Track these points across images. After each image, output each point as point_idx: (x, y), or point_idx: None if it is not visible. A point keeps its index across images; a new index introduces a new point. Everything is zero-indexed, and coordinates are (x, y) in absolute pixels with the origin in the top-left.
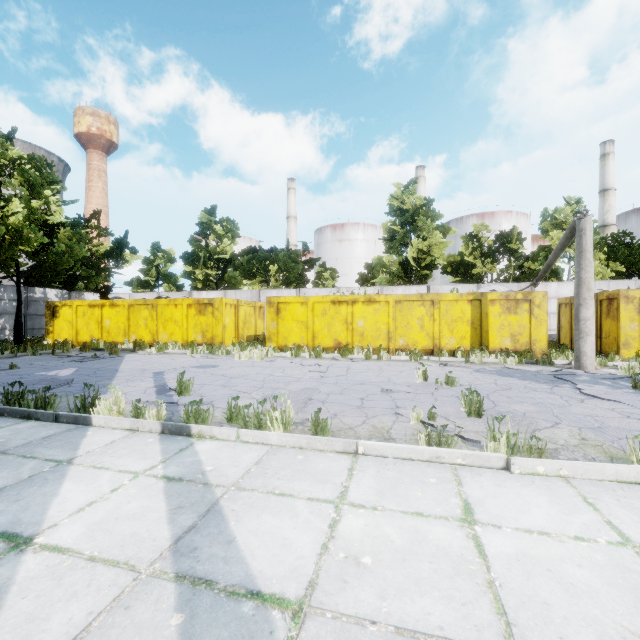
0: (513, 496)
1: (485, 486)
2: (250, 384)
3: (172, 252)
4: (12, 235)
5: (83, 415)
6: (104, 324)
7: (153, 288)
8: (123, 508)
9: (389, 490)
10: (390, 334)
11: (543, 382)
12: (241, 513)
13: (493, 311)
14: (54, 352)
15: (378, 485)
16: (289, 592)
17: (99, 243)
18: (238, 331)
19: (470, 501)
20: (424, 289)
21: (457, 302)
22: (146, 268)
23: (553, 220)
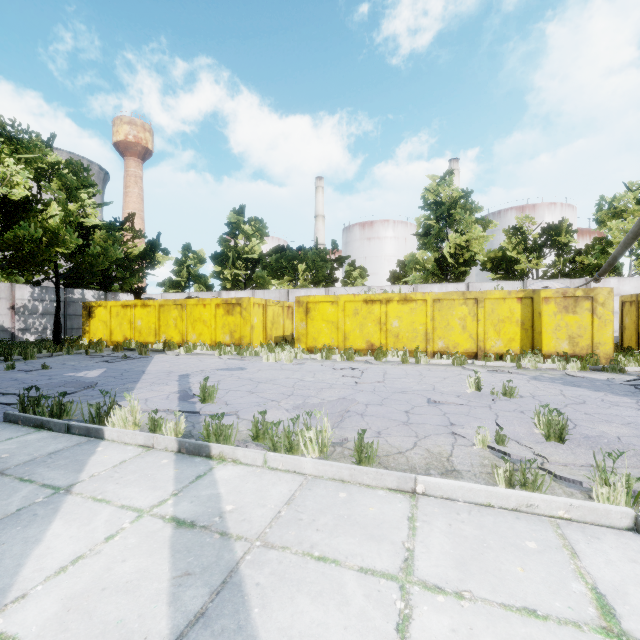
0: None
1: (614, 561)
2: (279, 390)
3: (202, 253)
4: (49, 237)
5: (95, 427)
6: (136, 324)
7: (184, 289)
8: (115, 570)
9: (473, 560)
10: (428, 335)
11: (622, 394)
12: (268, 591)
13: (547, 310)
14: (88, 352)
15: (455, 549)
16: None
17: (133, 245)
18: (266, 331)
19: (602, 590)
20: (462, 287)
21: (504, 300)
22: (177, 269)
23: (611, 209)
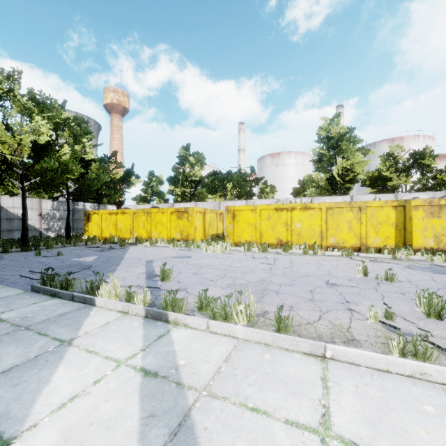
0: None
1: None
2: (215, 273)
3: (161, 177)
4: (62, 168)
5: (89, 297)
6: (118, 226)
7: (149, 201)
8: (99, 409)
9: (380, 419)
10: (322, 234)
11: None
12: (214, 435)
13: (416, 215)
14: (87, 244)
15: (363, 409)
16: None
17: (116, 172)
18: (205, 231)
19: None
20: (347, 198)
21: (382, 208)
22: (145, 188)
23: None
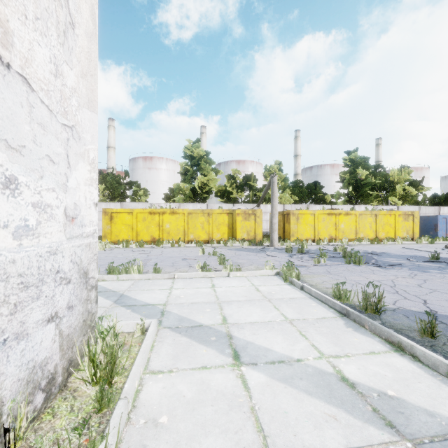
0: (228, 281)
1: (220, 281)
2: (105, 261)
3: None
4: None
5: None
6: None
7: None
8: None
9: (188, 285)
10: (185, 232)
11: (255, 252)
12: (135, 295)
13: (238, 219)
14: None
15: (184, 284)
16: (160, 303)
17: None
18: None
19: (214, 284)
20: (205, 205)
21: (221, 214)
22: None
23: (270, 171)
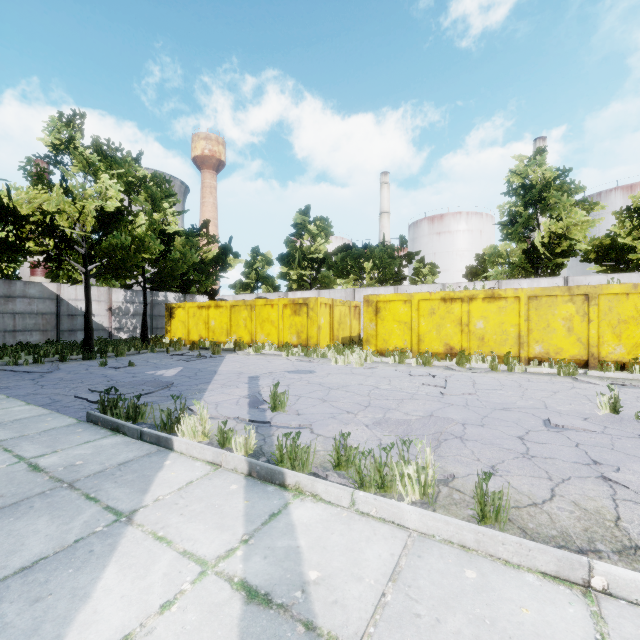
0: None
1: None
2: (353, 399)
3: (269, 255)
4: (137, 244)
5: (165, 436)
6: (210, 324)
7: (253, 290)
8: None
9: None
10: (521, 338)
11: None
12: None
13: None
14: (168, 350)
15: None
16: None
17: (208, 250)
18: (333, 332)
19: None
20: (559, 282)
21: (628, 296)
22: (247, 271)
23: None
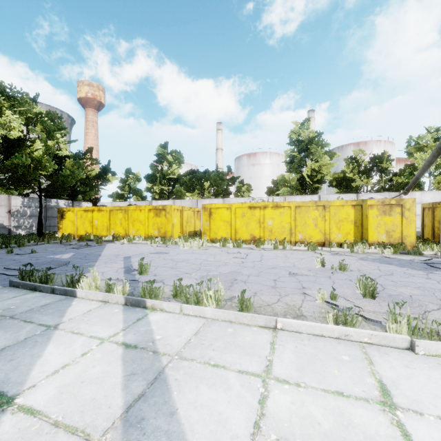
0: (424, 379)
1: (395, 366)
2: (191, 267)
3: (139, 174)
4: (35, 164)
5: (70, 289)
6: (94, 223)
7: (126, 199)
8: (88, 372)
9: (308, 366)
10: (292, 230)
11: (418, 269)
12: (182, 383)
13: (372, 213)
14: (61, 242)
15: (298, 360)
16: None
17: (91, 169)
18: (182, 228)
19: (385, 382)
20: (316, 198)
21: (343, 207)
22: (122, 185)
23: (416, 145)
